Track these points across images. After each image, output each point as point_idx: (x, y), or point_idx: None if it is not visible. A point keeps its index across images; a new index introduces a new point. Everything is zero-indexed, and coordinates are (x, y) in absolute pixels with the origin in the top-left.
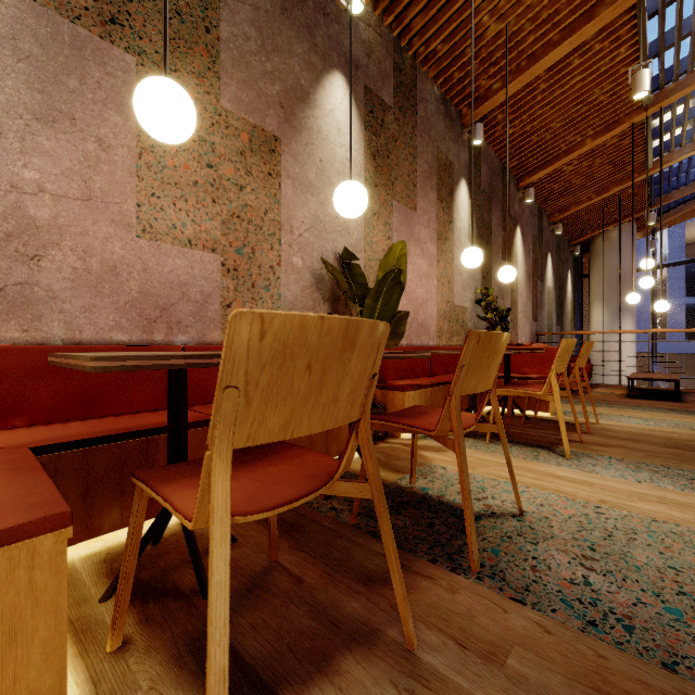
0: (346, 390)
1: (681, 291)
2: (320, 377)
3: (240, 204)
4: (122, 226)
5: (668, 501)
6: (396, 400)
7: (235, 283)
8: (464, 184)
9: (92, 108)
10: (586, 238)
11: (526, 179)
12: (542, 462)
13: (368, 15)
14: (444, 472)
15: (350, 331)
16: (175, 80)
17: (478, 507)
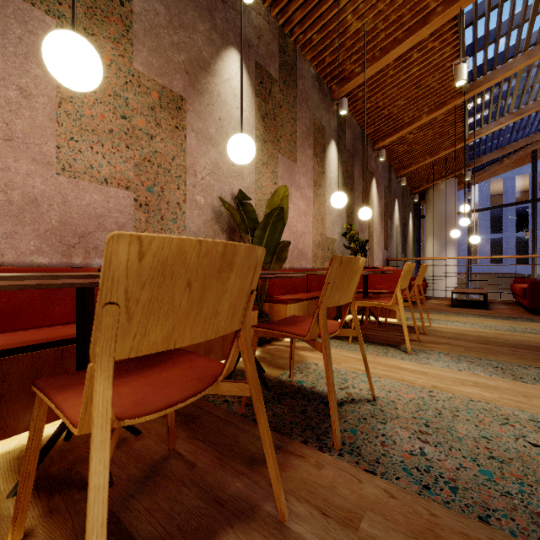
0: (226, 305)
1: (487, 229)
2: (200, 294)
3: (151, 151)
4: (42, 164)
5: (480, 384)
6: (280, 311)
7: (146, 216)
8: (333, 144)
9: (14, 59)
10: (423, 189)
11: (379, 143)
12: (390, 357)
13: (259, 6)
14: (316, 368)
15: (227, 254)
16: (92, 43)
17: (341, 395)
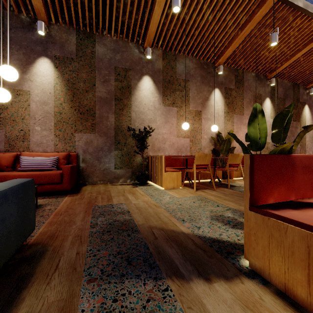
0: (206, 160)
1: None
2: (203, 159)
3: (193, 127)
4: (174, 136)
5: None
6: None
7: (192, 143)
8: (268, 99)
9: (171, 118)
10: None
11: (309, 85)
12: None
13: (225, 68)
14: (237, 183)
15: (206, 154)
16: (182, 108)
17: (238, 186)
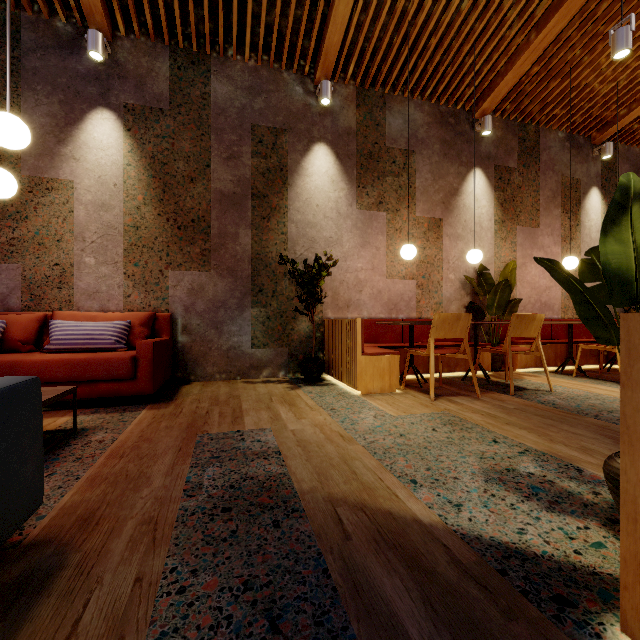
0: (459, 329)
1: None
2: (452, 326)
3: (424, 256)
4: (382, 276)
5: None
6: None
7: (421, 291)
8: (595, 190)
9: (374, 237)
10: None
11: None
12: (599, 384)
13: (497, 122)
14: (527, 381)
15: (458, 316)
16: (399, 214)
17: (532, 388)
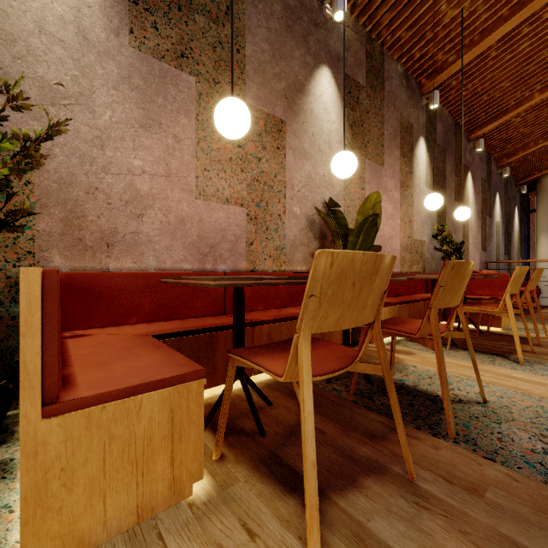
0: (371, 300)
1: None
2: (359, 291)
3: (258, 171)
4: (187, 192)
5: None
6: None
7: (255, 228)
8: (422, 140)
9: (171, 115)
10: (533, 178)
11: (476, 132)
12: (498, 366)
13: (347, 19)
14: (415, 369)
15: (377, 262)
16: (218, 89)
17: None
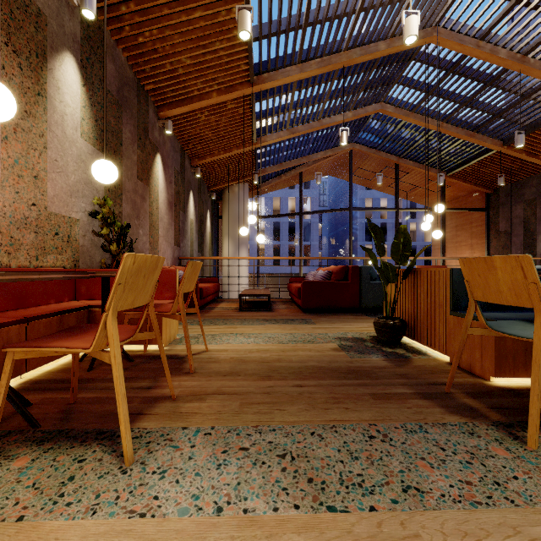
0: None
1: (271, 237)
2: None
3: None
4: None
5: None
6: None
7: None
8: (71, 60)
9: None
10: (220, 188)
11: (165, 110)
12: (60, 511)
13: None
14: None
15: None
16: None
17: None
